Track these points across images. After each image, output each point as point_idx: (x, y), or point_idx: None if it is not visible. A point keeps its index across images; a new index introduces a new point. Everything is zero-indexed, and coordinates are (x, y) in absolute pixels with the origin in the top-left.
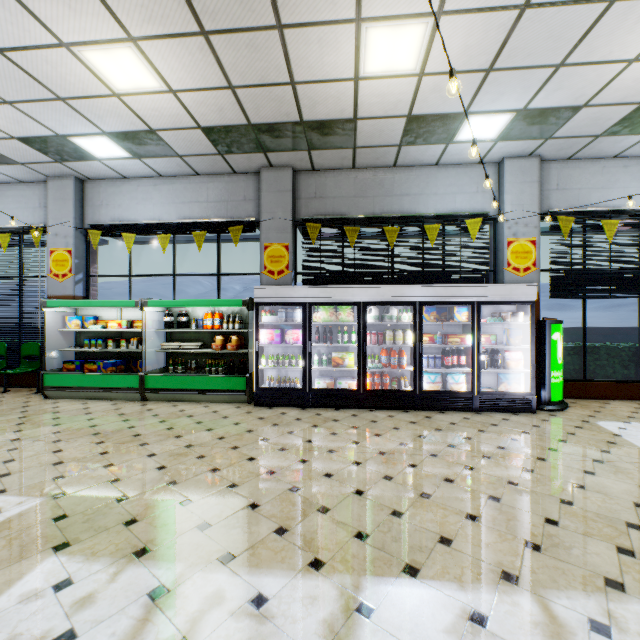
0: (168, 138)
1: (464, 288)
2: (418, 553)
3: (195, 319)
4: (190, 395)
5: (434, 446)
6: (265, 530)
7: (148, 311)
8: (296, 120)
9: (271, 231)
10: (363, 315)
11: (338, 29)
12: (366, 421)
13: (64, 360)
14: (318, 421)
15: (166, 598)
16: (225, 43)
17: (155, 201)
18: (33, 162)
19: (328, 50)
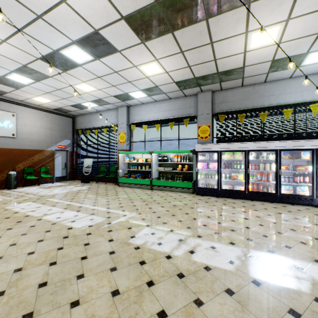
0: (162, 88)
1: (307, 142)
2: (274, 248)
3: (170, 158)
4: (169, 188)
5: (286, 217)
6: (210, 232)
7: (152, 155)
8: (215, 72)
9: (201, 119)
10: (247, 156)
11: (237, 37)
12: (249, 204)
13: (123, 173)
14: (225, 202)
15: (183, 241)
16: (189, 53)
17: (154, 111)
18: (115, 103)
19: (232, 45)
